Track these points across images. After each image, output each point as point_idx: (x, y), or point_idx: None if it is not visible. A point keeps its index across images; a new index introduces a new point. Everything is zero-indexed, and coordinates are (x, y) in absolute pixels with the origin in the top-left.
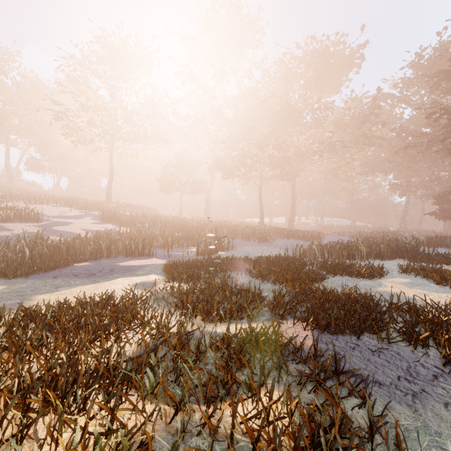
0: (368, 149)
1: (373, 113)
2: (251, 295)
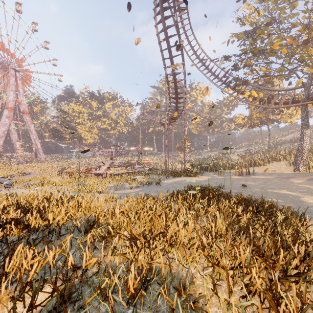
0: None
1: None
2: None
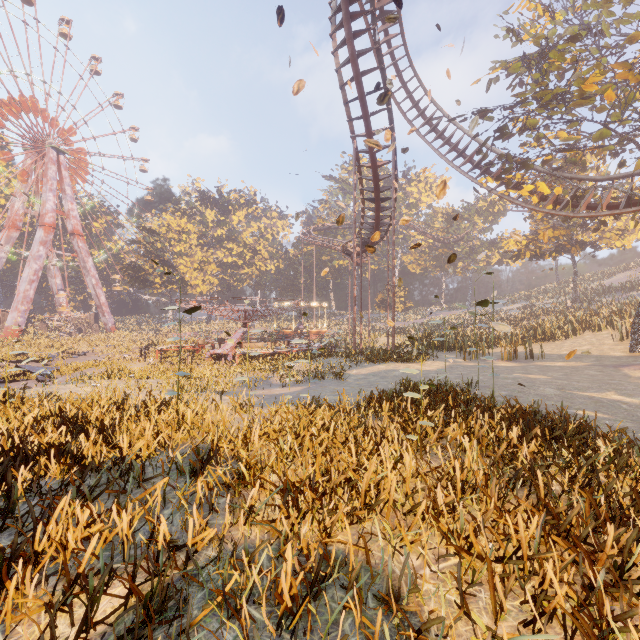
0: None
1: None
2: None
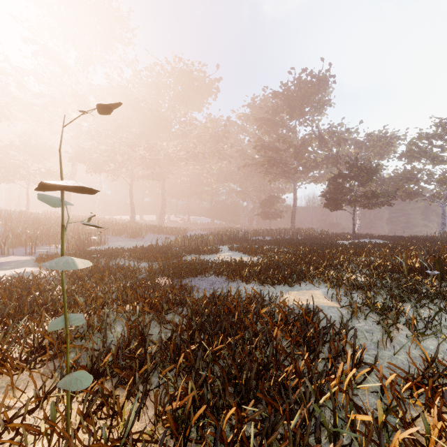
0: (223, 162)
1: (225, 136)
2: (131, 270)
